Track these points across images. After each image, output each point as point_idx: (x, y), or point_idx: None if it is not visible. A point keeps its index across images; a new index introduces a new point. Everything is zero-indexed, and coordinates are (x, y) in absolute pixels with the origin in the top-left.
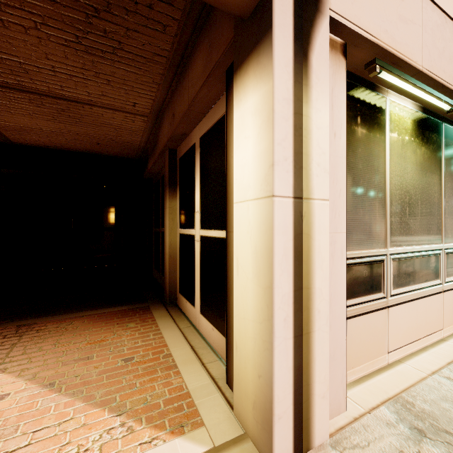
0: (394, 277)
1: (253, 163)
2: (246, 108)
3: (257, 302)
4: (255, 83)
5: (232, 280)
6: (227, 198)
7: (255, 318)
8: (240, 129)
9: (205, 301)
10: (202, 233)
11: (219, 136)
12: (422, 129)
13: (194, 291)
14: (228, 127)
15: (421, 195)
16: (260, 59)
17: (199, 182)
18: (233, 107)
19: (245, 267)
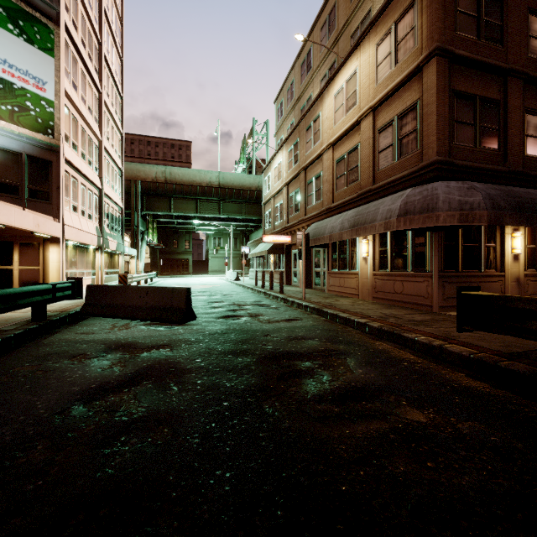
0: (70, 275)
1: (56, 257)
2: (54, 249)
3: (57, 275)
4: (57, 247)
5: (46, 275)
6: (44, 261)
7: (57, 278)
8: (52, 252)
9: (24, 285)
10: (21, 267)
11: (34, 246)
12: (74, 247)
13: (13, 285)
14: (44, 248)
15: (74, 260)
16: (58, 245)
17: (18, 253)
18: (50, 247)
19: (54, 271)
